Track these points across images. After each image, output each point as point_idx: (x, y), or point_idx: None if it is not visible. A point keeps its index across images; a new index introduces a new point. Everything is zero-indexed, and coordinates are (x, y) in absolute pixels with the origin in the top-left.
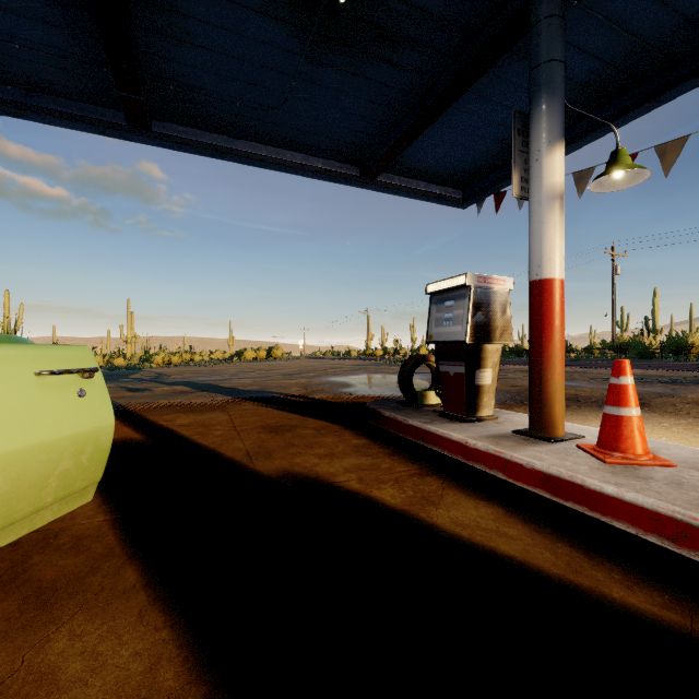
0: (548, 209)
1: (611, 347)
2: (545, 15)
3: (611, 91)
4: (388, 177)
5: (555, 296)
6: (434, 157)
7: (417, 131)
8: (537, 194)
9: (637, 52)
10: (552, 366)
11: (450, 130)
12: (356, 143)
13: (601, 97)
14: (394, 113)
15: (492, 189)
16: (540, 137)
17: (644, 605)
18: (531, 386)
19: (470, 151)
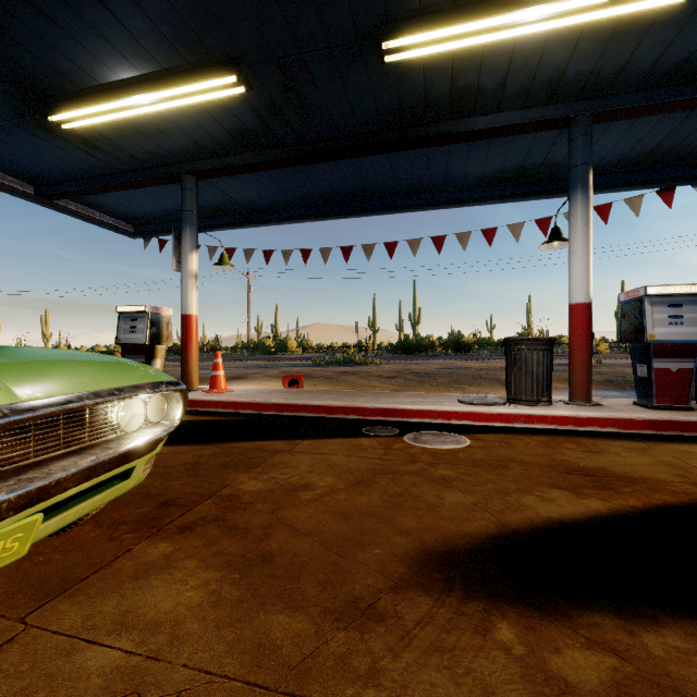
0: (190, 281)
1: (247, 347)
2: (189, 188)
3: (225, 211)
4: (65, 201)
5: (193, 323)
6: (112, 202)
7: (103, 191)
8: (185, 273)
9: (234, 204)
10: (192, 356)
11: (128, 194)
12: (38, 173)
13: (221, 212)
14: (84, 172)
15: (158, 234)
16: (186, 245)
17: (210, 419)
18: (182, 366)
19: (142, 208)
